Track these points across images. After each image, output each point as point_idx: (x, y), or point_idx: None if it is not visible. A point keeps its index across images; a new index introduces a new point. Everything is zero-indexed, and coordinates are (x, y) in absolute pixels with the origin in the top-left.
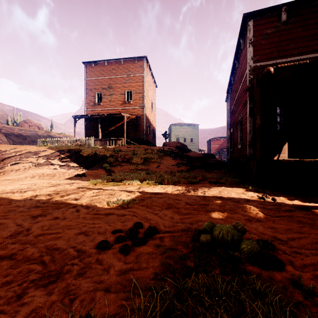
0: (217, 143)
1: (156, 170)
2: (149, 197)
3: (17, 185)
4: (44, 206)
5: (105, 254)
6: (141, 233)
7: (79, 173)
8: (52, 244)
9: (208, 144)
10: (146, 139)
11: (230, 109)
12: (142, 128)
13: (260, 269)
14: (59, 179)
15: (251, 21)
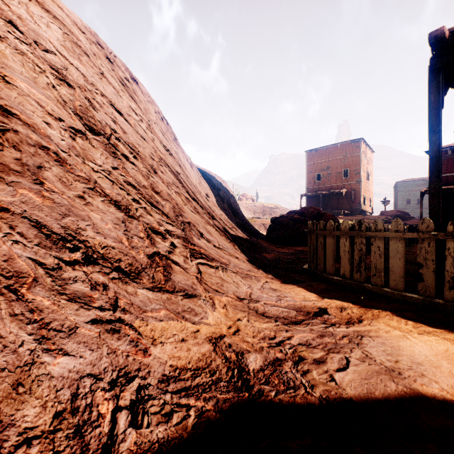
0: None
1: None
2: None
3: None
4: None
5: None
6: None
7: None
8: None
9: None
10: (362, 209)
11: None
12: (358, 200)
13: None
14: None
15: None
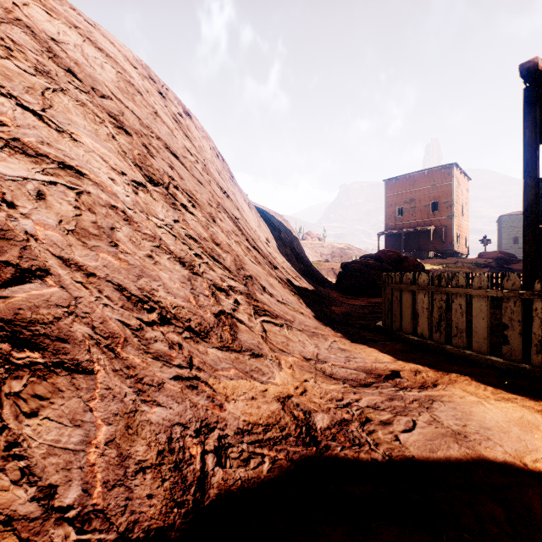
0: None
1: None
2: None
3: None
4: None
5: None
6: None
7: None
8: None
9: None
10: (455, 251)
11: None
12: (450, 239)
13: None
14: None
15: (541, 182)
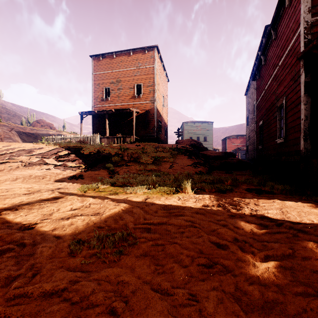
0: (233, 141)
1: (168, 171)
2: (160, 223)
3: None
4: None
5: None
6: None
7: (76, 174)
8: None
9: (223, 143)
10: (157, 137)
11: (257, 98)
12: (153, 125)
13: None
14: (46, 183)
15: None
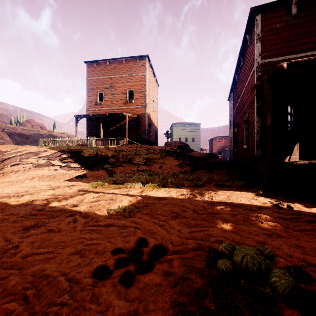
0: (219, 142)
1: (158, 170)
2: (153, 203)
3: (15, 188)
4: (40, 214)
5: (103, 286)
6: (145, 254)
7: (80, 174)
8: (41, 270)
9: (210, 144)
10: (148, 139)
11: (234, 108)
12: (144, 128)
13: (302, 315)
14: (59, 181)
15: (258, 15)
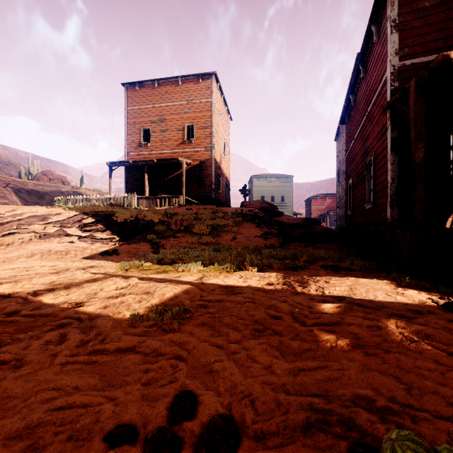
0: (321, 203)
1: (230, 244)
2: (218, 300)
3: None
4: (4, 323)
5: None
6: (188, 445)
7: (109, 249)
8: None
9: (307, 205)
10: (215, 197)
11: (346, 148)
12: (210, 181)
13: None
14: (73, 260)
15: None
